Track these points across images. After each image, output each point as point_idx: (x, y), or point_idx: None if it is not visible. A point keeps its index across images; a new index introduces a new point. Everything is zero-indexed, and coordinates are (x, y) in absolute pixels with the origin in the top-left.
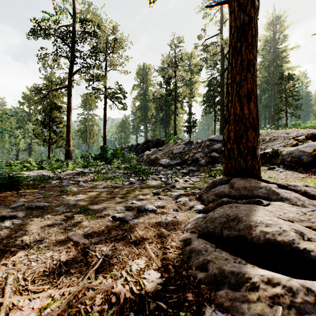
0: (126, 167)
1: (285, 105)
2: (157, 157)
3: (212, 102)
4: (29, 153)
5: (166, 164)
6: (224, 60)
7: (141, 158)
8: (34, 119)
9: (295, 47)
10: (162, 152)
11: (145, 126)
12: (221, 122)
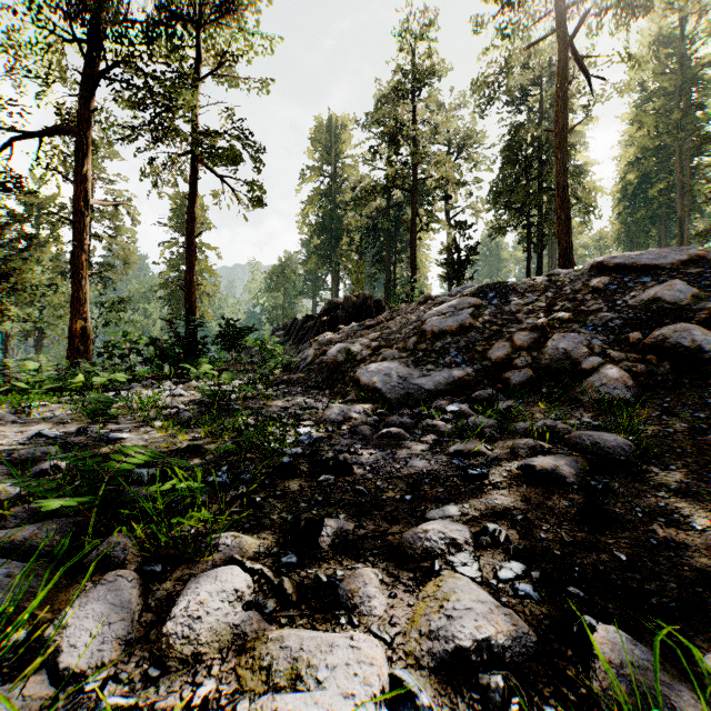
0: (208, 399)
1: None
2: (354, 351)
3: (521, 194)
4: (37, 343)
5: (394, 387)
6: (567, 57)
7: (297, 357)
8: (50, 256)
9: None
10: (373, 334)
11: (335, 273)
12: (559, 246)
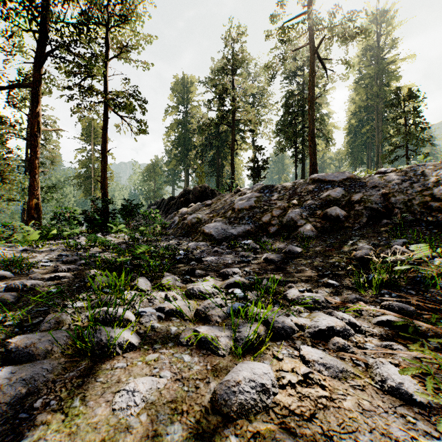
0: (128, 241)
1: (405, 137)
2: (200, 218)
3: (291, 131)
4: None
5: (220, 233)
6: (314, 59)
7: (169, 221)
8: None
9: (408, 56)
10: (210, 209)
11: (186, 171)
12: (310, 161)
